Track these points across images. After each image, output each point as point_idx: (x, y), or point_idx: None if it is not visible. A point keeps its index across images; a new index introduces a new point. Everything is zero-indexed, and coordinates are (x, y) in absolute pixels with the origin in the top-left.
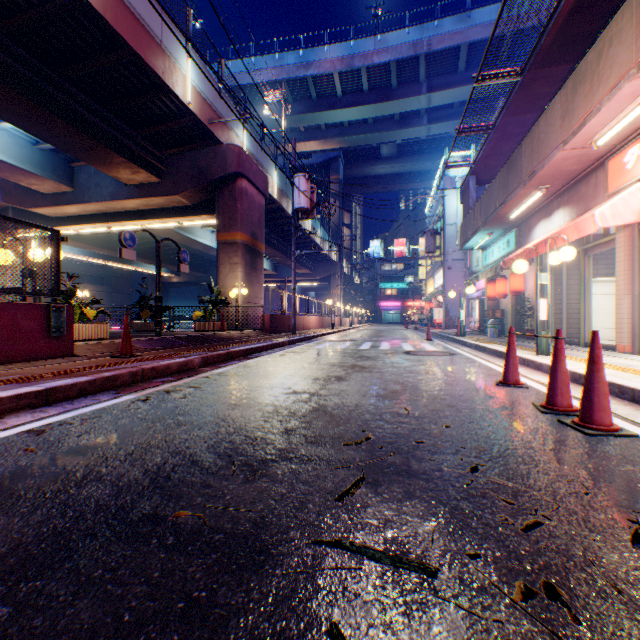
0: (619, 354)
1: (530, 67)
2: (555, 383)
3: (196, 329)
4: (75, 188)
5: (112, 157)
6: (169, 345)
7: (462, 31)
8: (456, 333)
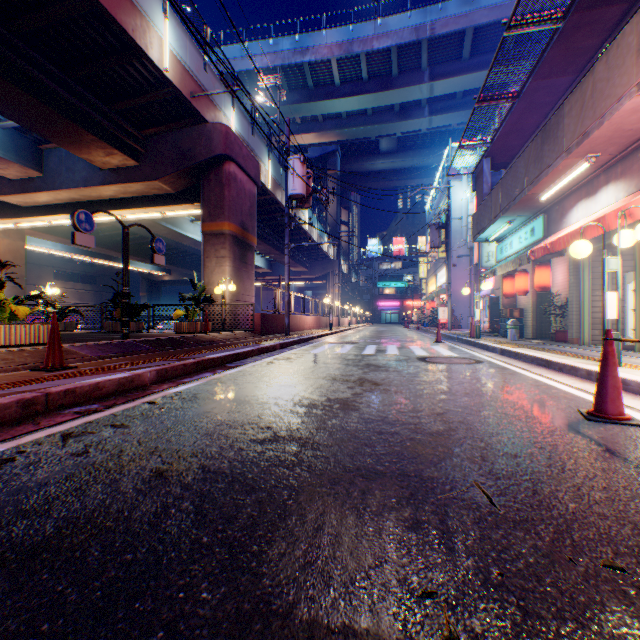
0: None
1: (576, 7)
2: None
3: (176, 330)
4: (45, 173)
5: (80, 134)
6: (128, 351)
7: (467, 14)
8: (470, 334)
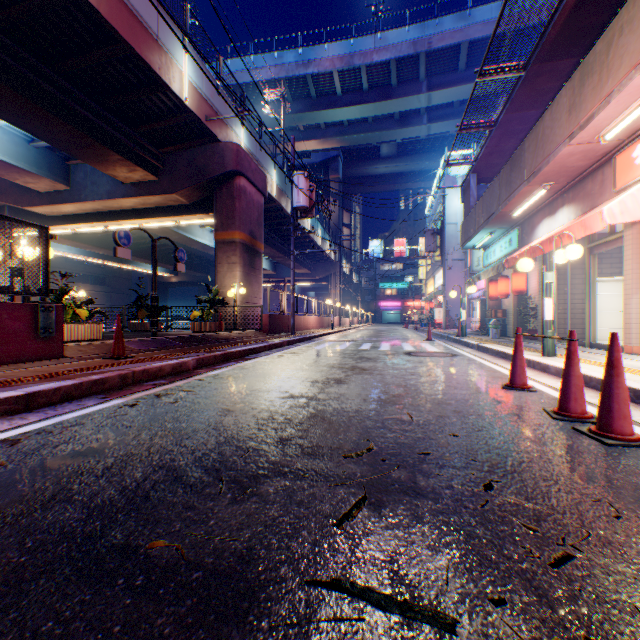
0: (627, 355)
1: (534, 61)
2: (568, 388)
3: (193, 329)
4: (71, 186)
5: (108, 155)
6: (164, 346)
7: (462, 29)
8: (457, 333)
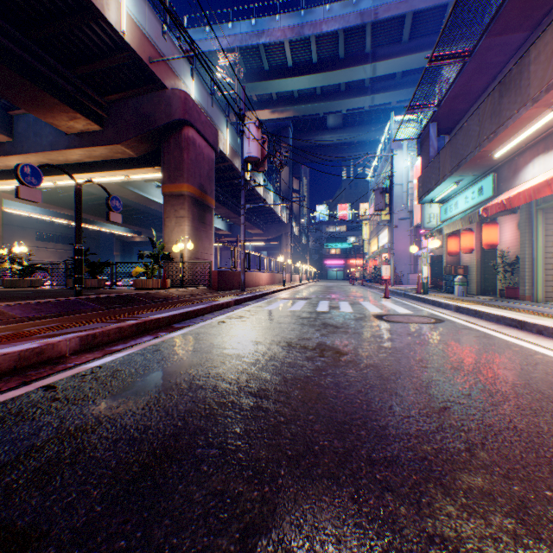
0: None
1: None
2: None
3: (136, 286)
4: (14, 138)
5: (42, 97)
6: (68, 310)
7: (407, 0)
8: (417, 290)
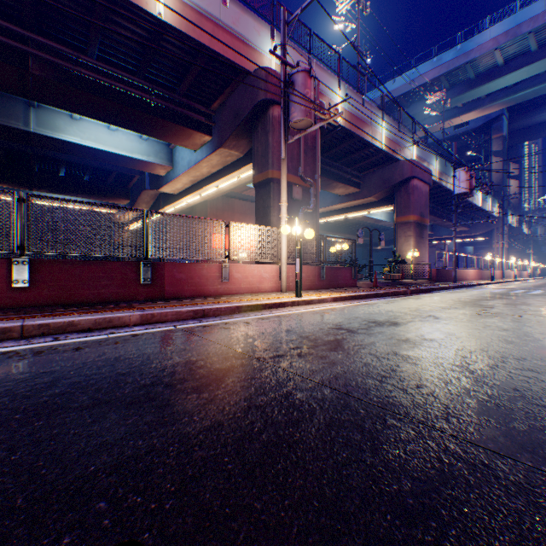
0: None
1: None
2: None
3: (384, 278)
4: None
5: (337, 185)
6: (384, 285)
7: None
8: None
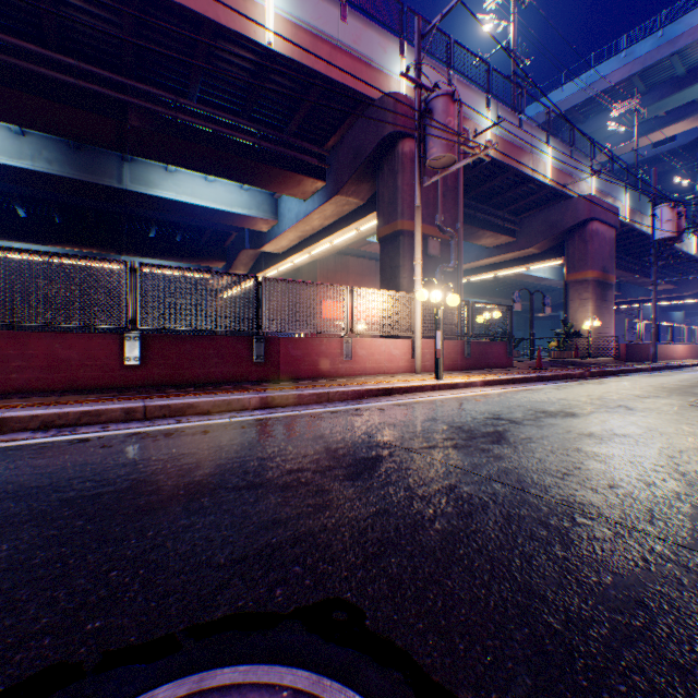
0: None
1: None
2: None
3: (549, 356)
4: None
5: (484, 234)
6: (551, 365)
7: None
8: None
